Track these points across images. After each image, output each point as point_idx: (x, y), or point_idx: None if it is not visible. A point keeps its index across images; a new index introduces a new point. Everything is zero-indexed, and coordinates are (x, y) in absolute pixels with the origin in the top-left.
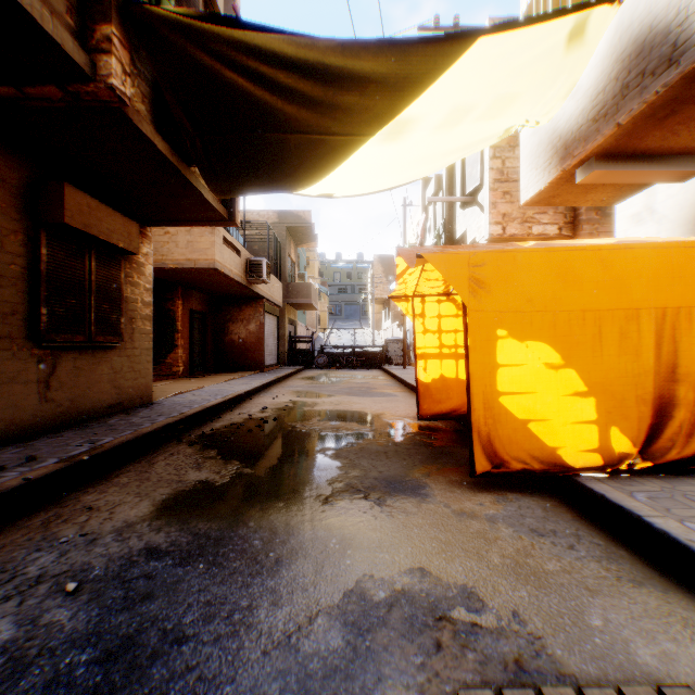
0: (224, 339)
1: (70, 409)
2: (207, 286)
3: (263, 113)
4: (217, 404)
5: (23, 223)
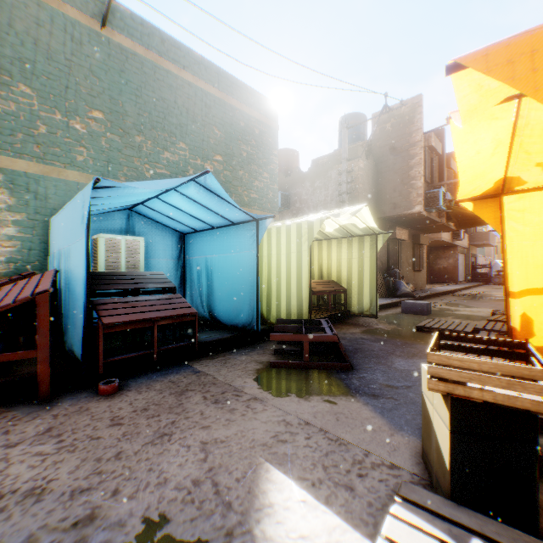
0: (434, 267)
1: (415, 286)
2: (430, 244)
3: (476, 216)
4: (450, 290)
5: (411, 245)
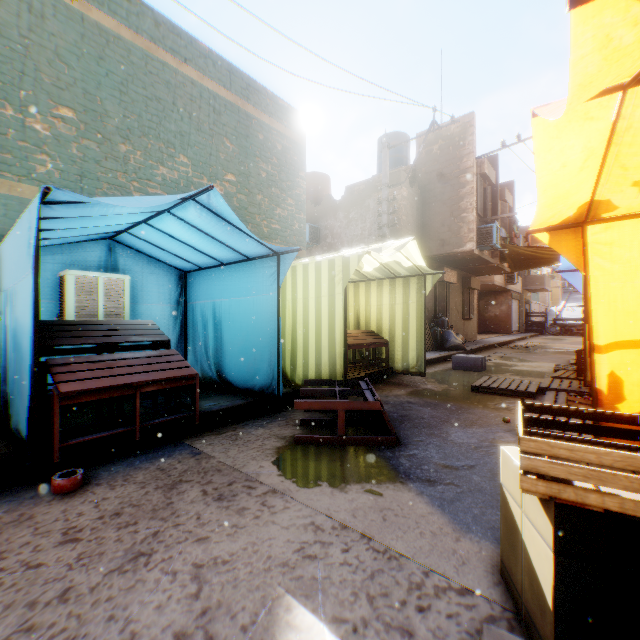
0: (484, 315)
1: (465, 337)
2: (481, 288)
3: (533, 256)
4: (504, 342)
5: (461, 289)
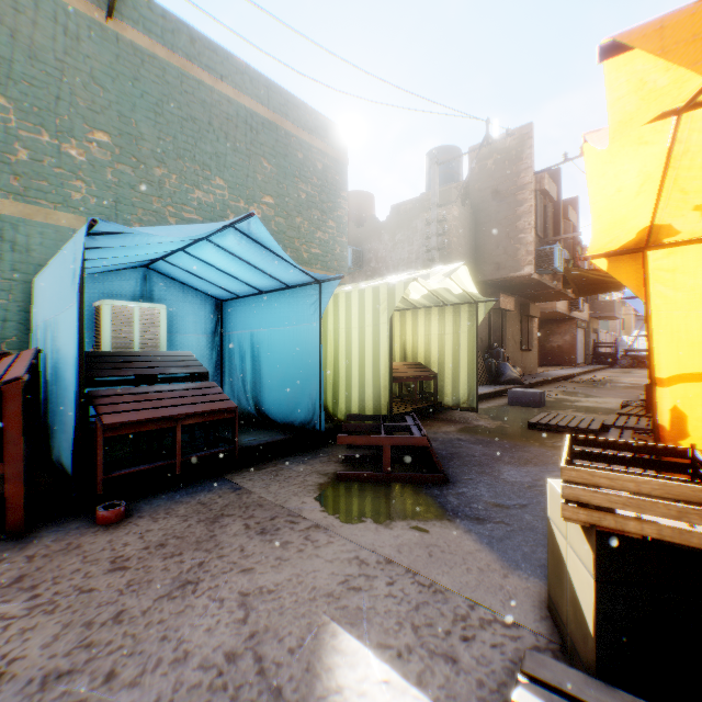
0: (546, 346)
1: (524, 370)
2: (542, 316)
3: (600, 281)
4: (567, 375)
5: (519, 317)
